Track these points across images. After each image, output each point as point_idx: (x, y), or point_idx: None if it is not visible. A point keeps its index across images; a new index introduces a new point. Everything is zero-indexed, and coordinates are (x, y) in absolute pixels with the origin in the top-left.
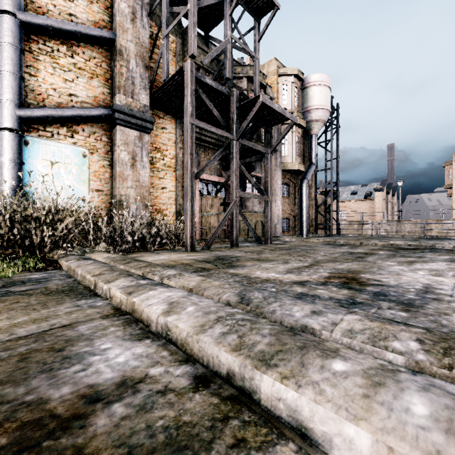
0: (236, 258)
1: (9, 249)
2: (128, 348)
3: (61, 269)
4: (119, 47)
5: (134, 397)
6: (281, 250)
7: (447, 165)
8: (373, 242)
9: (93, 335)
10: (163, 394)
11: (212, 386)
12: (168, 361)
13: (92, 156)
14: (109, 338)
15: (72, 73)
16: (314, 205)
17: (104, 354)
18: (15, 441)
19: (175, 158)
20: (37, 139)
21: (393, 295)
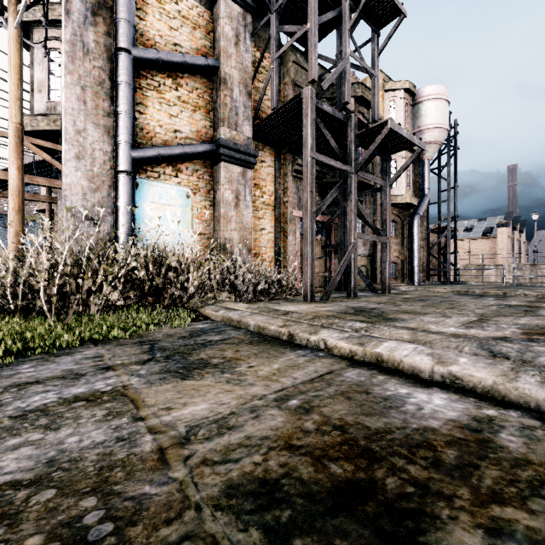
0: (378, 310)
1: (149, 298)
2: (428, 394)
3: (212, 320)
4: (223, 75)
5: (507, 430)
6: (416, 301)
7: None
8: (522, 292)
9: (373, 382)
10: (531, 430)
11: None
12: (488, 405)
13: (195, 197)
14: (392, 384)
15: (177, 107)
16: (426, 246)
17: (415, 397)
18: (462, 452)
19: (274, 194)
20: (146, 181)
21: None
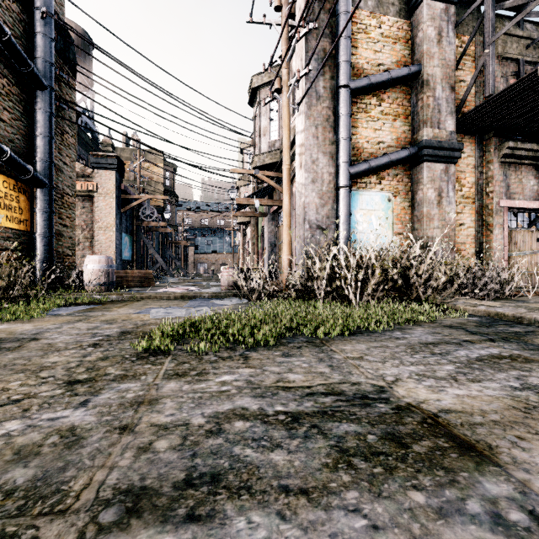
0: None
1: (391, 292)
2: None
3: (470, 314)
4: (425, 77)
5: None
6: None
7: None
8: None
9: None
10: None
11: None
12: None
13: (395, 199)
14: None
15: (380, 121)
16: None
17: None
18: None
19: (474, 186)
20: (356, 192)
21: None
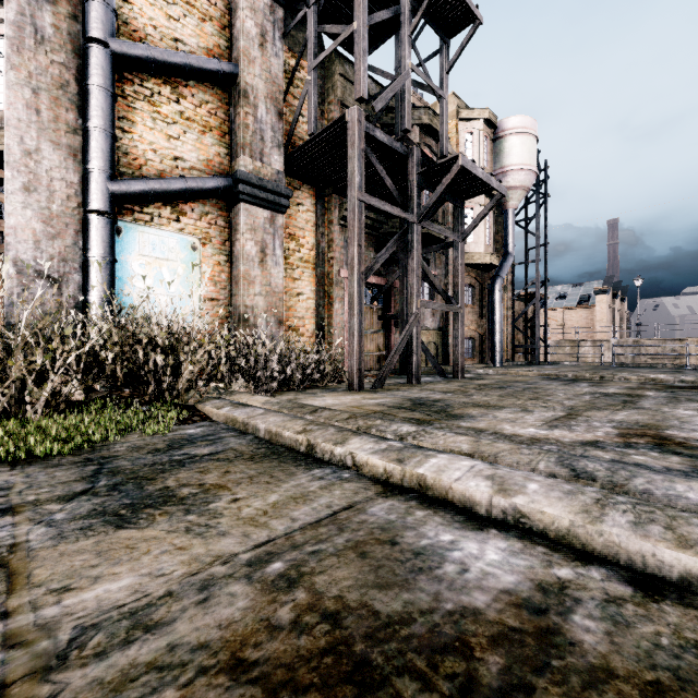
0: (442, 402)
1: (125, 390)
2: (481, 541)
3: (212, 420)
4: (243, 86)
5: (584, 608)
6: (493, 389)
7: None
8: (622, 375)
9: (407, 522)
10: (618, 605)
11: (668, 594)
12: (562, 560)
13: (204, 249)
14: (433, 526)
15: (178, 126)
16: (510, 317)
17: (461, 549)
18: (512, 659)
19: (316, 248)
20: (132, 225)
21: None
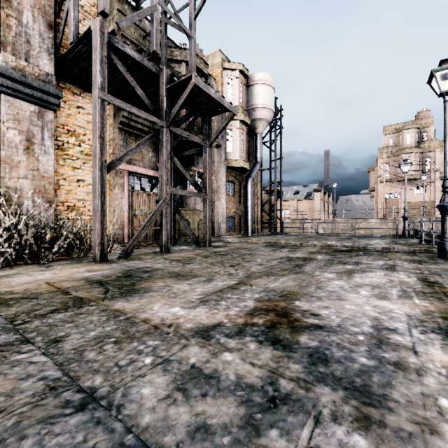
0: (150, 273)
1: None
2: None
3: None
4: None
5: None
6: (216, 256)
7: (371, 170)
8: (312, 243)
9: None
10: None
11: None
12: None
13: None
14: None
15: None
16: (259, 204)
17: None
18: None
19: None
20: None
21: (337, 358)
